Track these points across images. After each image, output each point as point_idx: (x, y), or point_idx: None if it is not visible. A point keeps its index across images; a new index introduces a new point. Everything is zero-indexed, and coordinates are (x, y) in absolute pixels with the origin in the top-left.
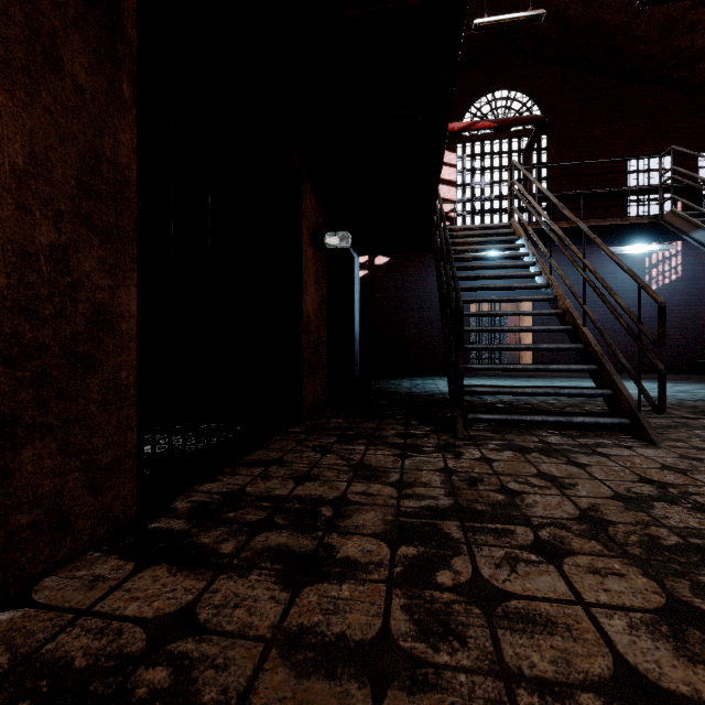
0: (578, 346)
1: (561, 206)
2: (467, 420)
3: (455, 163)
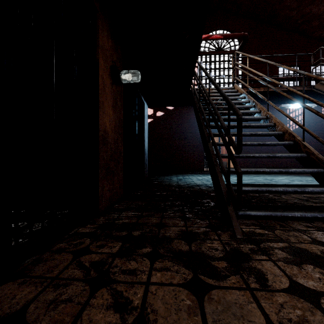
0: (303, 155)
1: (279, 64)
2: (238, 216)
3: (197, 65)
